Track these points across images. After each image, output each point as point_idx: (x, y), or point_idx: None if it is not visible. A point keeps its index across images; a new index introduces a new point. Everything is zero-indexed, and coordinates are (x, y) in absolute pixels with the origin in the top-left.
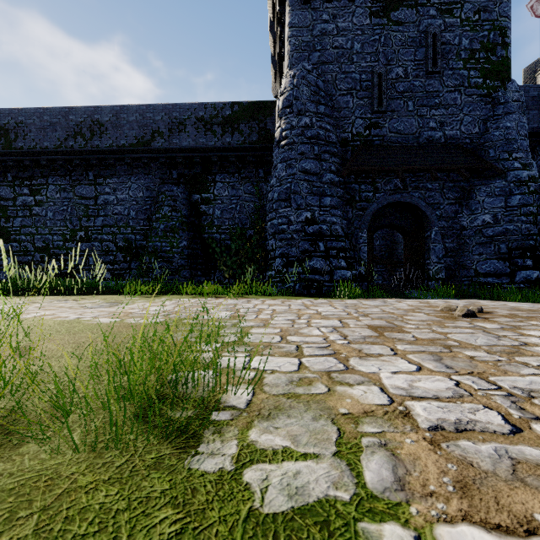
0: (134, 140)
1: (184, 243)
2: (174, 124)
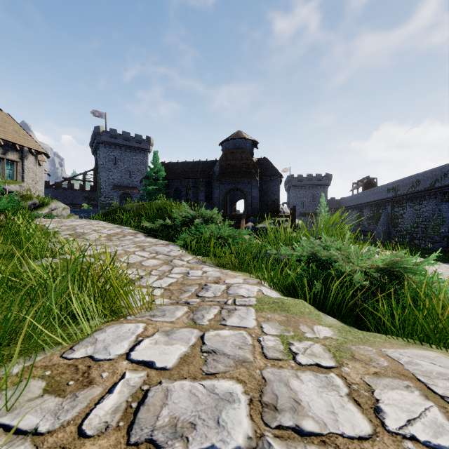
0: (428, 185)
1: (441, 230)
2: (442, 175)
